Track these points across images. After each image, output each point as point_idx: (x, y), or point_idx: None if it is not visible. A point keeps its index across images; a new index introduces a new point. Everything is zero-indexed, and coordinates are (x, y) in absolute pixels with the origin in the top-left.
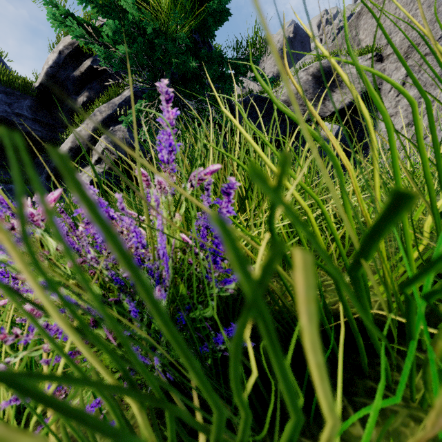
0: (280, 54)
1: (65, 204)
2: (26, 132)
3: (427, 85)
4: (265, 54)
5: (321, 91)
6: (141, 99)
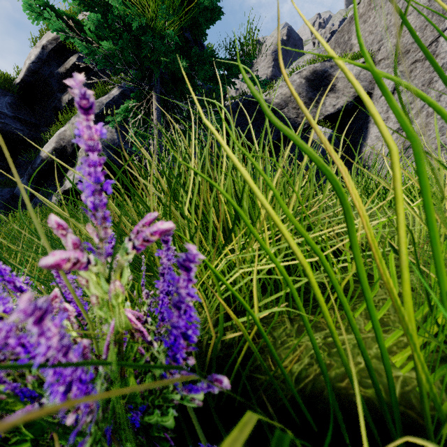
0: (274, 56)
1: (48, 208)
2: (6, 131)
3: None
4: (258, 56)
5: (314, 95)
6: (130, 99)
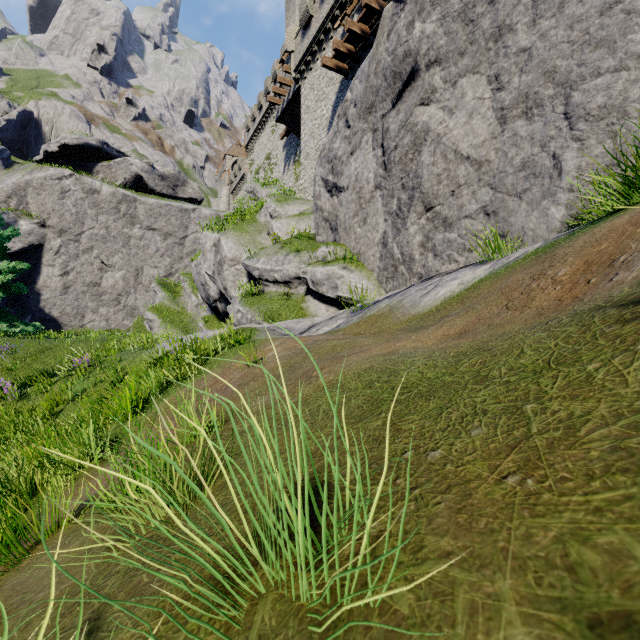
0: None
1: None
2: None
3: (72, 258)
4: None
5: None
6: None
